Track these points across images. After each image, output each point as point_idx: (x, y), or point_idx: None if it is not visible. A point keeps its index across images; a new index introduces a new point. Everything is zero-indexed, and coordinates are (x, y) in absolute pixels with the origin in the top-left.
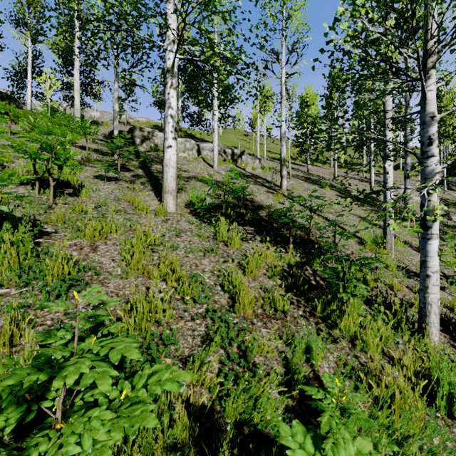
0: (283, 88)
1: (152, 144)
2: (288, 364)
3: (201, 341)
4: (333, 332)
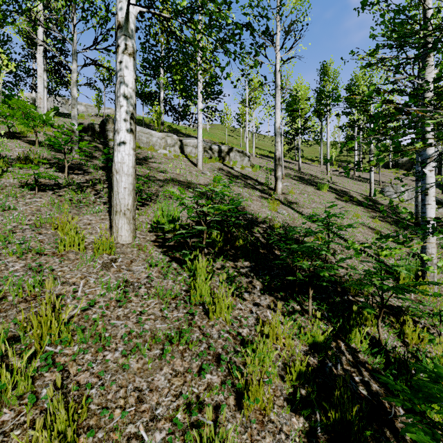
0: (278, 76)
1: None
2: None
3: None
4: None
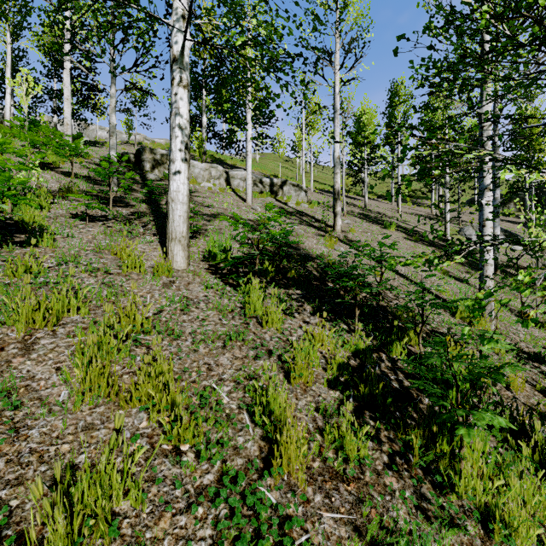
0: (337, 99)
1: (166, 171)
2: None
3: None
4: (451, 507)
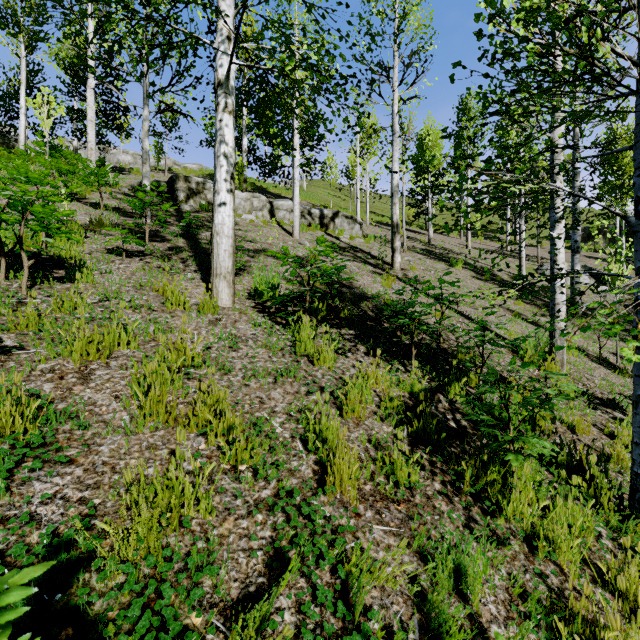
0: (396, 120)
1: (202, 202)
2: (425, 601)
3: (263, 562)
4: (497, 526)
